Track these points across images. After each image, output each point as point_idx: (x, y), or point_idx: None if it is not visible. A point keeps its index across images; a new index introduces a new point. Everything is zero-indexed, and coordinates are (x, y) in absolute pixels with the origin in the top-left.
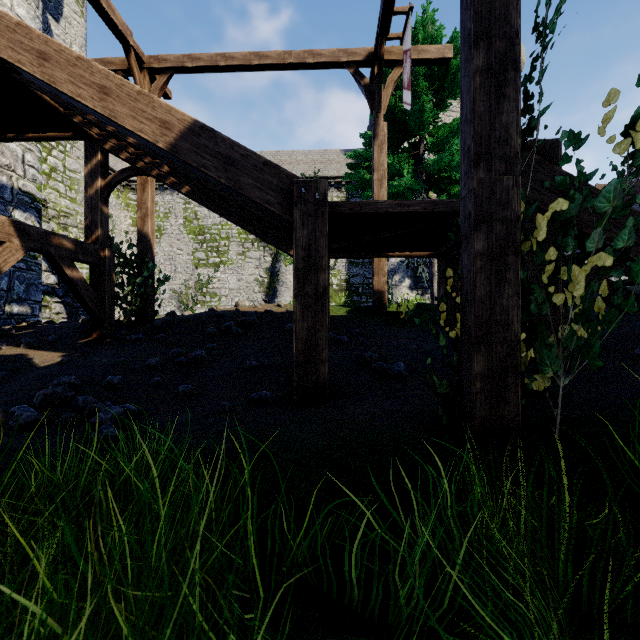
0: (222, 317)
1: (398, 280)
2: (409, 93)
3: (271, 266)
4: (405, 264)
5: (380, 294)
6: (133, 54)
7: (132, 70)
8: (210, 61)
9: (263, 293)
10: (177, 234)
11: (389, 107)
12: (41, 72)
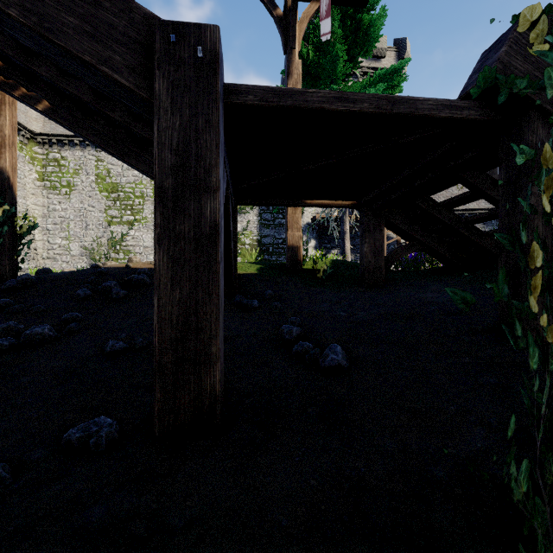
0: (105, 275)
1: (305, 241)
2: (329, 20)
3: None
4: (311, 226)
5: (294, 250)
6: None
7: None
8: None
9: None
10: (88, 191)
11: (301, 58)
12: None
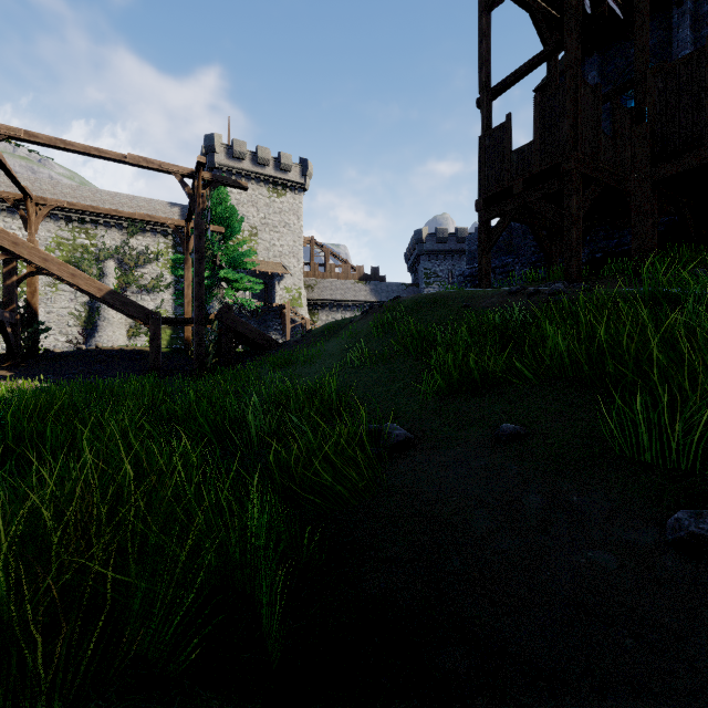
0: (92, 352)
1: None
2: None
3: (90, 301)
4: None
5: (188, 341)
6: (29, 199)
7: (27, 206)
8: (83, 208)
9: (80, 327)
10: None
11: None
12: (45, 265)
